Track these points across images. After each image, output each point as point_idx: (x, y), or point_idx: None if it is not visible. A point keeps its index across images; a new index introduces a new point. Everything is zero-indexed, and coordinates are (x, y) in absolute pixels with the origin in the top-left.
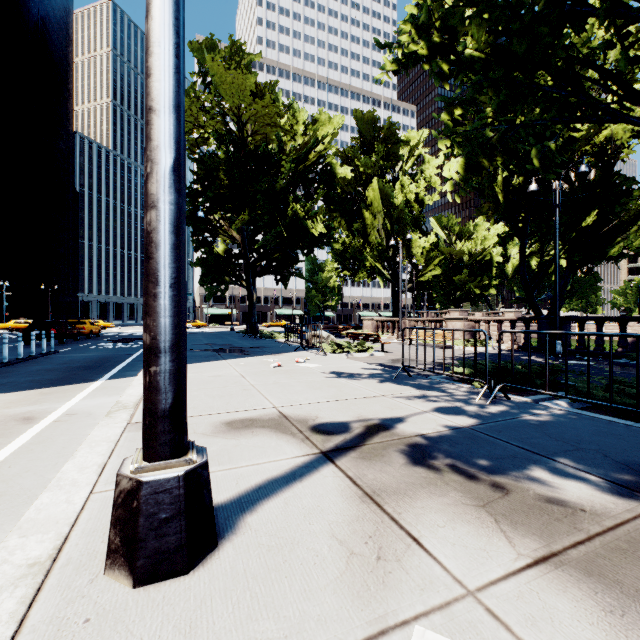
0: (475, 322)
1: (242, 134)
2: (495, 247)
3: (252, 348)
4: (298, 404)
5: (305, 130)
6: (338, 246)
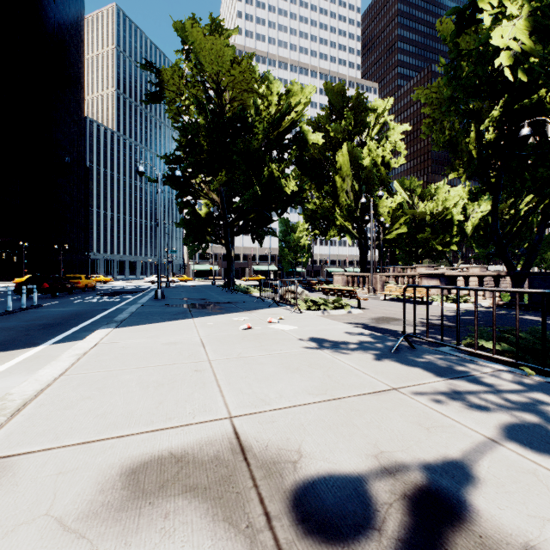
0: (452, 277)
1: (220, 101)
2: (455, 207)
3: (226, 303)
4: (267, 409)
5: (279, 99)
6: (310, 206)
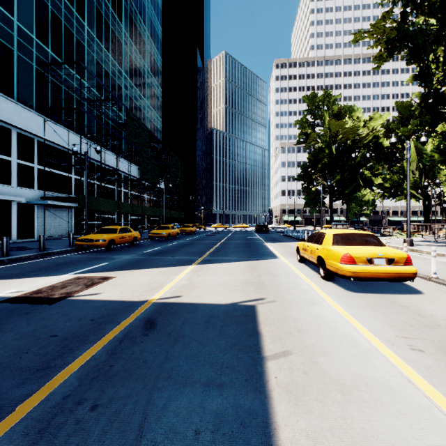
0: None
1: (335, 139)
2: None
3: None
4: None
5: (364, 124)
6: (387, 185)
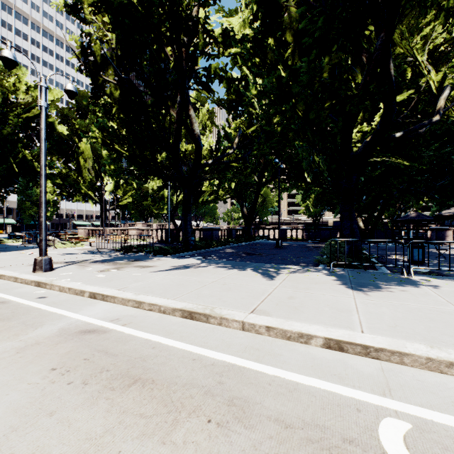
0: (142, 230)
1: None
2: None
3: None
4: (55, 260)
5: (28, 89)
6: (58, 179)
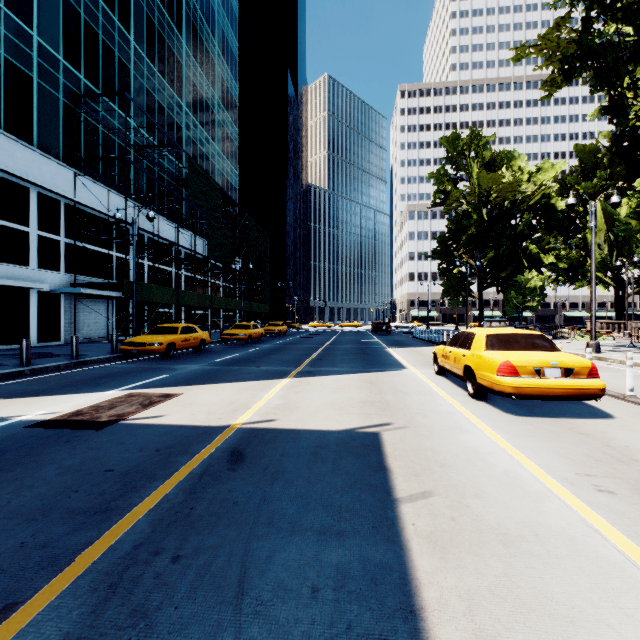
0: None
1: (486, 199)
2: None
3: None
4: None
5: (529, 178)
6: (561, 265)
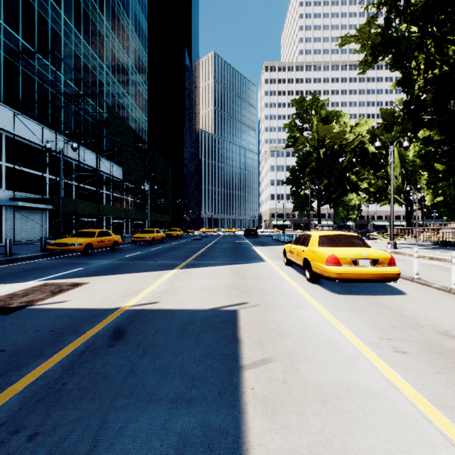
0: None
1: (323, 143)
2: None
3: None
4: None
5: (350, 130)
6: (372, 189)
